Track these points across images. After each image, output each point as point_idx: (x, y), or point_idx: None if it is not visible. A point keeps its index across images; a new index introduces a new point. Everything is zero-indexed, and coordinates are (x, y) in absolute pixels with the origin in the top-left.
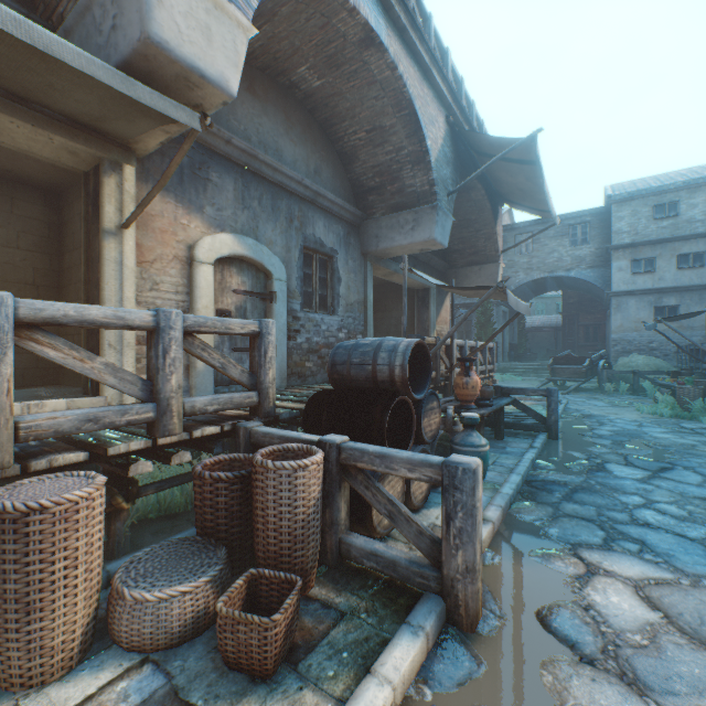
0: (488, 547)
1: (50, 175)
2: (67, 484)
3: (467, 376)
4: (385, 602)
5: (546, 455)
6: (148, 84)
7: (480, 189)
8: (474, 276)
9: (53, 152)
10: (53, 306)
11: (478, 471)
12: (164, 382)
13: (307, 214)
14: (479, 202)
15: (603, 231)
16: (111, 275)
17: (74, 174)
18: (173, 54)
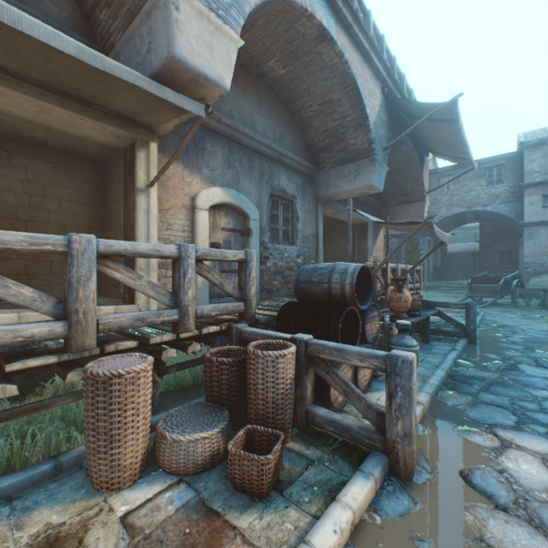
0: (419, 423)
1: (99, 151)
2: (130, 361)
3: (400, 292)
4: (342, 456)
5: (466, 356)
6: (170, 87)
7: (409, 143)
8: (404, 212)
9: (105, 137)
10: (118, 243)
11: (413, 362)
12: (184, 294)
13: (274, 170)
14: (408, 153)
15: (516, 171)
16: (142, 220)
17: (114, 150)
18: (188, 66)
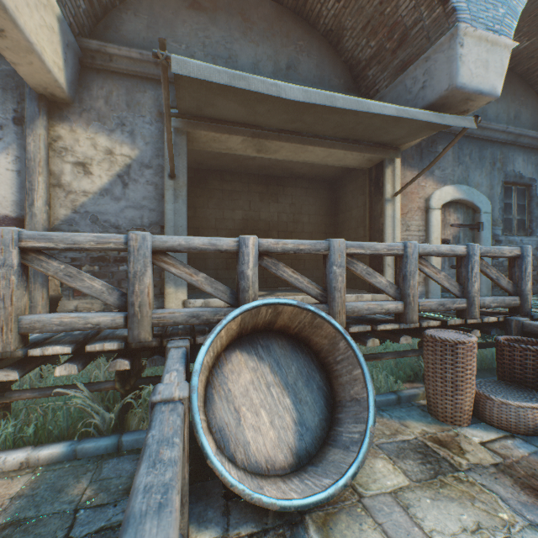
0: None
1: (336, 173)
2: (454, 335)
3: None
4: None
5: None
6: (436, 111)
7: None
8: None
9: (359, 163)
10: (428, 246)
11: None
12: (470, 286)
13: (506, 155)
14: None
15: None
16: (388, 224)
17: (349, 170)
18: (466, 89)
